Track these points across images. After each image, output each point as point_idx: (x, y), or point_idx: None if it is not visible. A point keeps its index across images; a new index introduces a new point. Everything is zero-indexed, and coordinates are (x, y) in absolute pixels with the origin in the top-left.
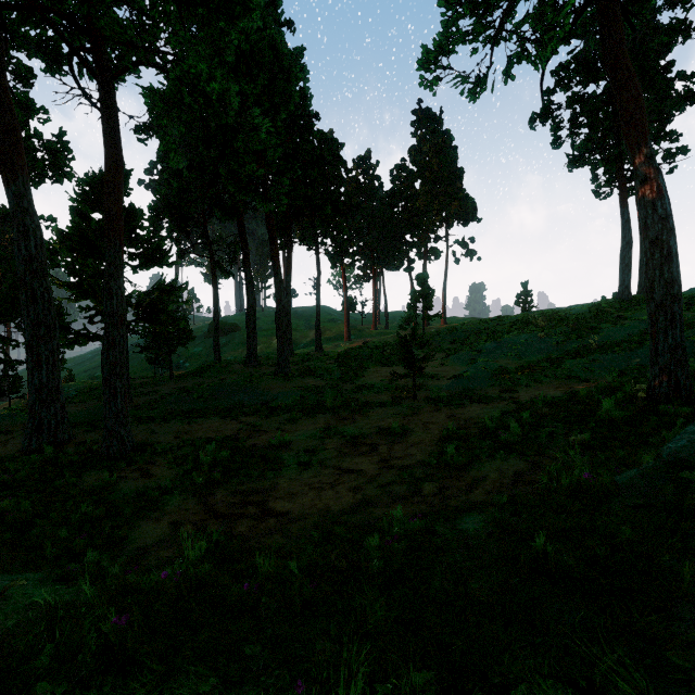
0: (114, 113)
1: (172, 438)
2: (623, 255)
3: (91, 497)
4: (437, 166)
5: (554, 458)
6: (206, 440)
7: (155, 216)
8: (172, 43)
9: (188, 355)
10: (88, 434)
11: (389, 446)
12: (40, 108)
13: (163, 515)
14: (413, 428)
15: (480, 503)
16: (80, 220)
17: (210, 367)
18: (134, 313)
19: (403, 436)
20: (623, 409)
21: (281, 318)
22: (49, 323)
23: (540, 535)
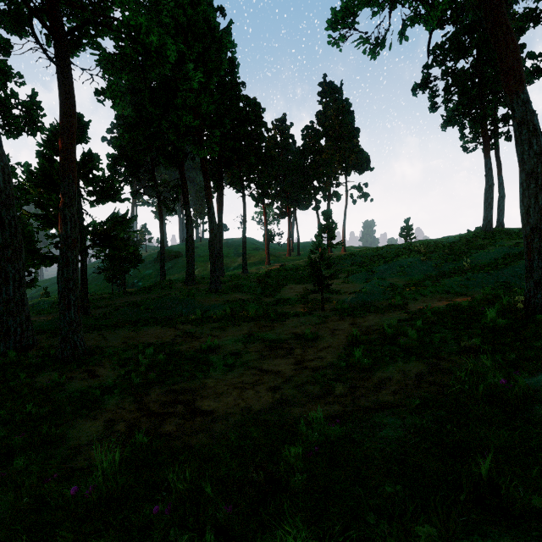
0: (67, 65)
1: (119, 343)
2: (487, 196)
3: (40, 397)
4: (338, 127)
5: (449, 361)
6: (148, 344)
7: (112, 163)
8: (116, 4)
9: (141, 276)
10: (50, 340)
11: (302, 350)
12: (17, 73)
13: (101, 413)
14: (322, 334)
15: (389, 403)
16: (45, 162)
17: (156, 285)
18: (90, 239)
19: (314, 340)
20: (505, 318)
21: (214, 245)
22: (15, 246)
23: (489, 461)
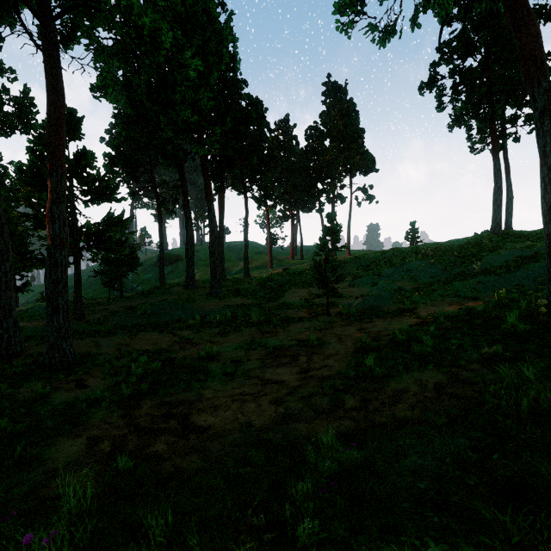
0: (55, 51)
1: (113, 350)
2: (495, 198)
3: (20, 410)
4: (343, 127)
5: (470, 370)
6: (143, 351)
7: (109, 163)
8: None
9: (140, 280)
10: (39, 347)
11: (308, 357)
12: (9, 68)
13: (84, 429)
14: (328, 340)
15: (407, 419)
16: (36, 159)
17: (155, 289)
18: (84, 240)
19: (320, 347)
20: (527, 322)
21: (214, 247)
22: (2, 247)
23: None
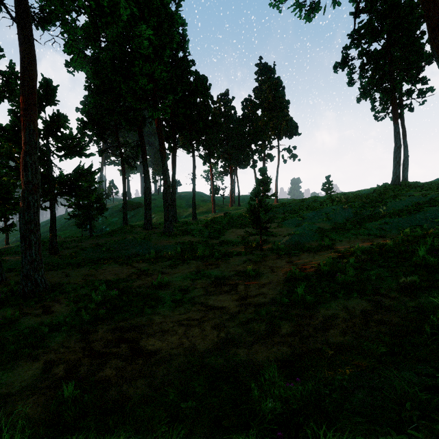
0: (27, 23)
1: (80, 279)
2: (395, 156)
3: None
4: (272, 99)
5: (391, 298)
6: (105, 281)
7: (82, 126)
8: None
9: (108, 223)
10: (18, 277)
11: (245, 286)
12: None
13: (43, 353)
14: (262, 271)
15: (340, 345)
16: (17, 120)
17: (119, 229)
18: (57, 188)
19: (256, 277)
20: (436, 256)
21: (167, 194)
22: None
23: None
